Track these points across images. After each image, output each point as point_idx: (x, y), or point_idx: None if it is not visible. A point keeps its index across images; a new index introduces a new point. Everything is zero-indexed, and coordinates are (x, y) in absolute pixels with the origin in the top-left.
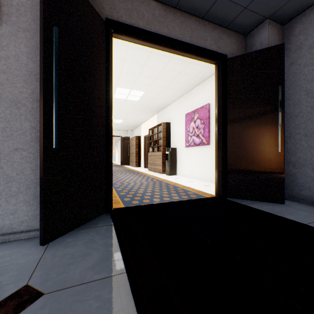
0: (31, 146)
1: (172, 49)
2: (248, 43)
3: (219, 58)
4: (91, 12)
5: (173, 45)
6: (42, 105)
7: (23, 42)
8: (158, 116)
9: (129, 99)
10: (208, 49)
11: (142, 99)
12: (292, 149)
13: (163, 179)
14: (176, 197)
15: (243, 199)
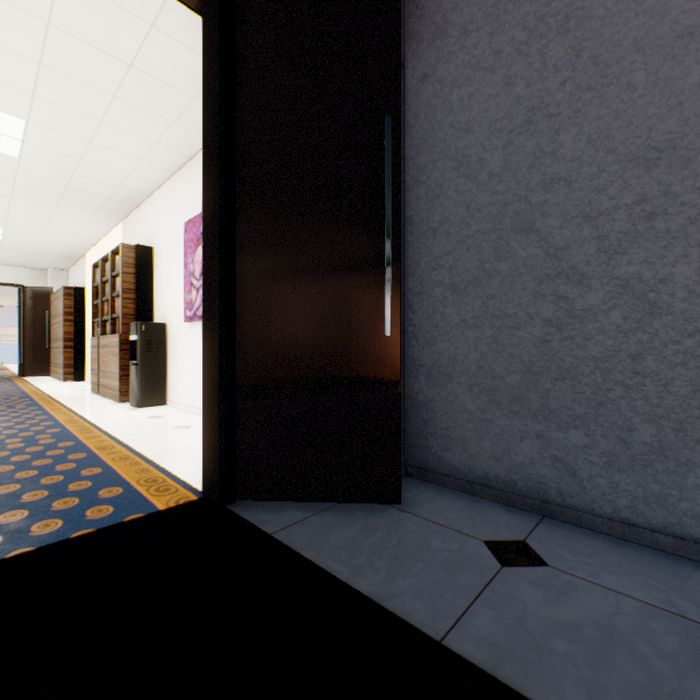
0: None
1: None
2: None
3: None
4: None
5: None
6: None
7: None
8: (125, 229)
9: None
10: None
11: (32, 154)
12: (425, 328)
13: (89, 428)
14: None
15: (287, 501)
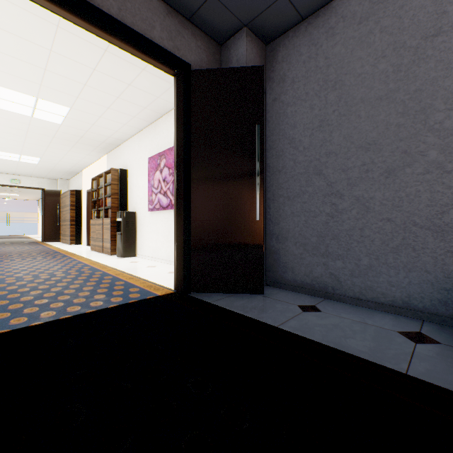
0: None
1: (82, 20)
2: (223, 57)
3: (179, 66)
4: None
5: (81, 11)
6: None
7: None
8: (109, 158)
9: (40, 117)
10: (156, 44)
11: (68, 122)
12: (275, 216)
13: (104, 266)
14: (99, 302)
15: (213, 293)
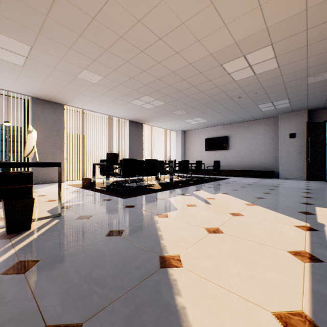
0: (302, 161)
1: None
2: None
3: None
4: (318, 124)
5: None
6: (306, 153)
7: (300, 140)
8: None
9: None
10: None
11: None
12: None
13: None
14: None
15: None
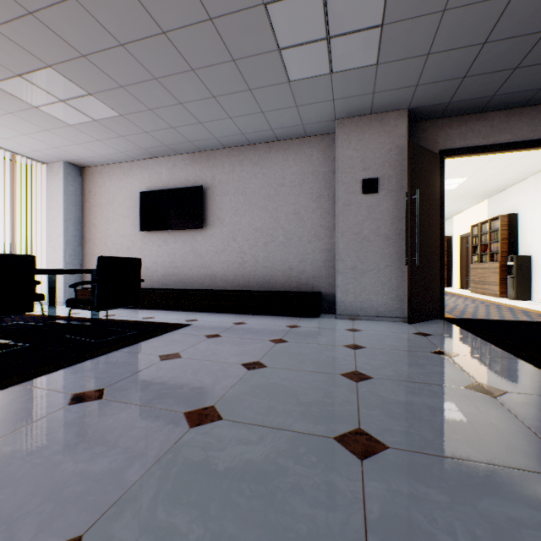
0: (394, 264)
1: (517, 150)
2: None
3: None
4: (430, 156)
5: (518, 147)
6: (409, 239)
7: (390, 199)
8: (489, 203)
9: None
10: None
11: (460, 186)
12: None
13: (502, 303)
14: (525, 318)
15: None
